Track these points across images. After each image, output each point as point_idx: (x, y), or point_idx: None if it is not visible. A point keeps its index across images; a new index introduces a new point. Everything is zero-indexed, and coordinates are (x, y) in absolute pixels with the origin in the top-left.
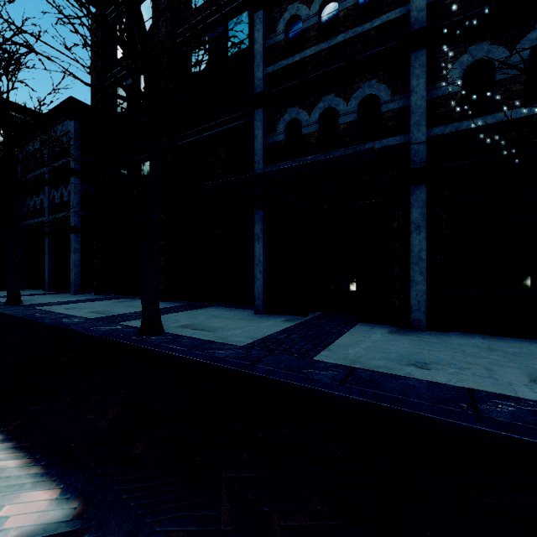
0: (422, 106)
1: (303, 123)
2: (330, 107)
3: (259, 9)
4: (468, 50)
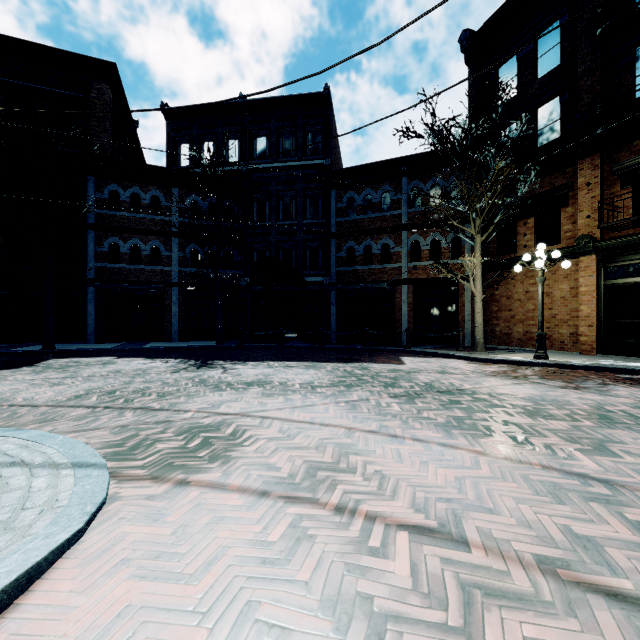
0: (177, 259)
1: (121, 247)
2: (136, 244)
3: (92, 175)
4: (192, 244)
